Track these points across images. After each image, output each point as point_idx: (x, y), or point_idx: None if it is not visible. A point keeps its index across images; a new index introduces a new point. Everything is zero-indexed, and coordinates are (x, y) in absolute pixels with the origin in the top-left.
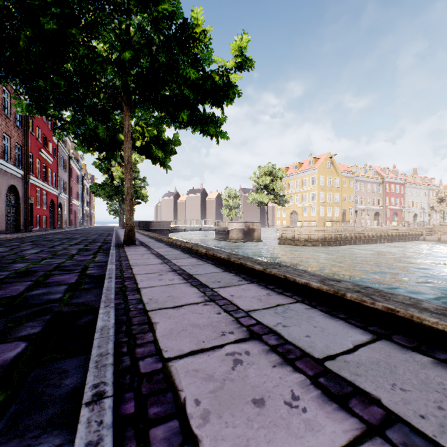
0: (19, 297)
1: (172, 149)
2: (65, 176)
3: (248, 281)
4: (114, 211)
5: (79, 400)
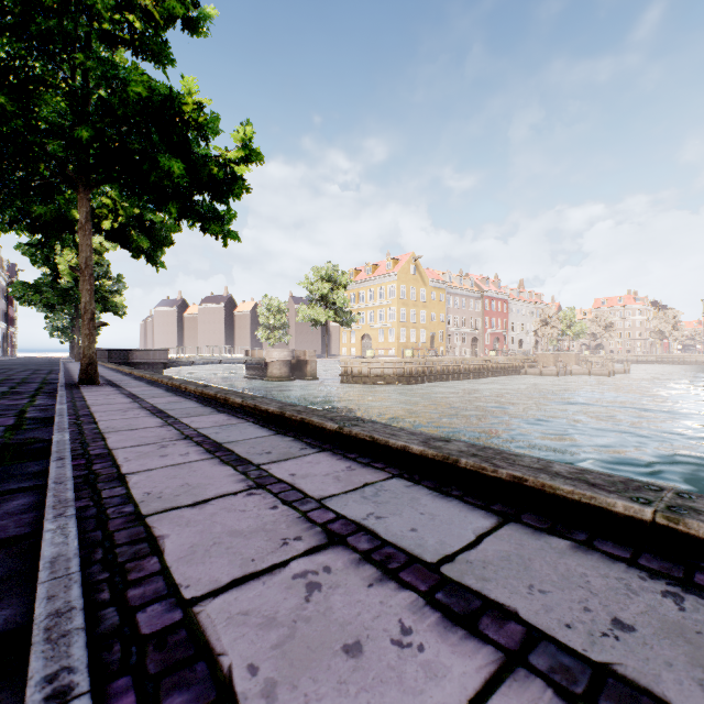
0: None
1: (167, 237)
2: None
3: (220, 412)
4: (61, 330)
5: (45, 473)
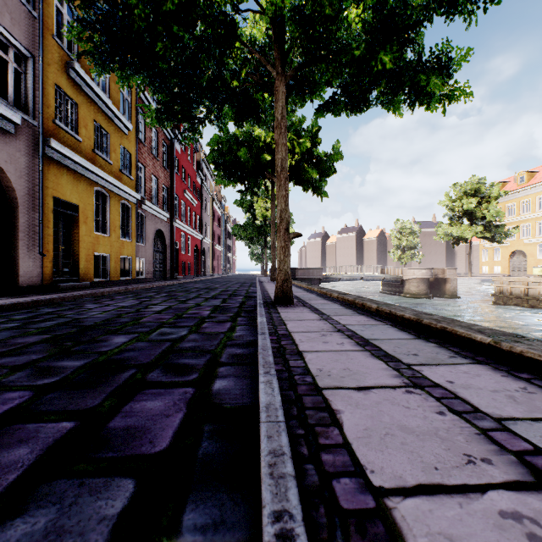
0: None
1: (330, 167)
2: (208, 219)
3: None
4: (256, 256)
5: None
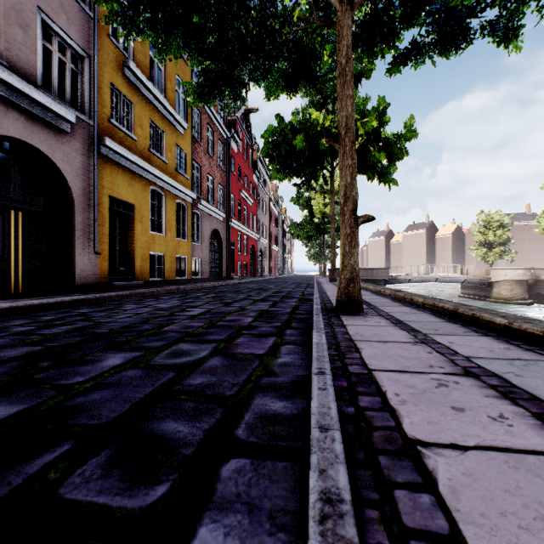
0: None
1: (401, 149)
2: (265, 219)
3: None
4: (314, 256)
5: None
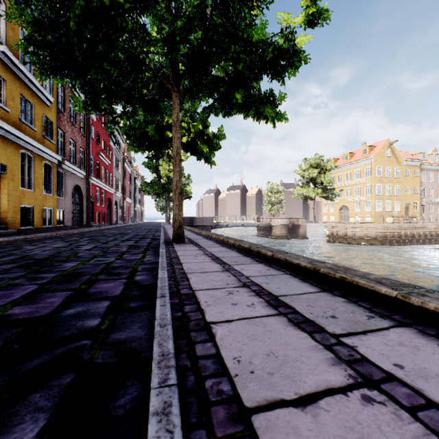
0: (49, 319)
1: (217, 144)
2: (120, 176)
3: (388, 320)
4: (161, 208)
5: None
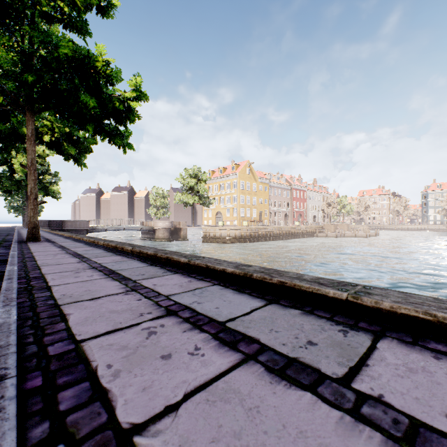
0: None
1: (88, 147)
2: None
3: (117, 255)
4: (16, 208)
5: None
